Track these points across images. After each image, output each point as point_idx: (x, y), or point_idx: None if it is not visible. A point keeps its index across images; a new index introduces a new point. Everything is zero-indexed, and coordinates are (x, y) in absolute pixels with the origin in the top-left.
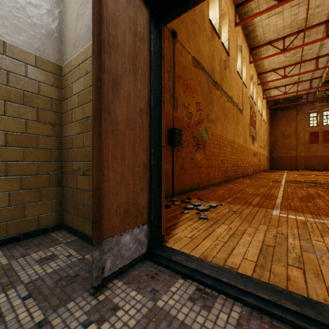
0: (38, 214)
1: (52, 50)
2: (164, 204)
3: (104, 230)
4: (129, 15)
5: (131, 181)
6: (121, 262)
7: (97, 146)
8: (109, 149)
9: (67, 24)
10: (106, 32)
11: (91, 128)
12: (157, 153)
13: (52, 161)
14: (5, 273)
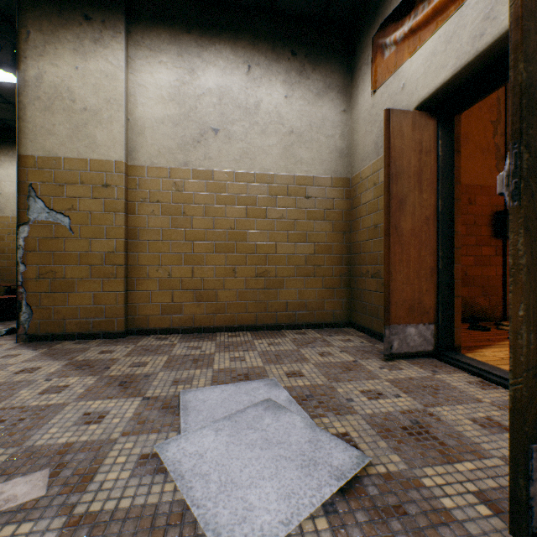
0: (333, 310)
1: (343, 167)
2: (459, 312)
3: (391, 317)
4: (413, 140)
5: (415, 282)
6: (406, 348)
7: (387, 255)
8: (396, 256)
9: (355, 140)
10: (393, 167)
11: (378, 235)
12: (447, 257)
13: (343, 265)
14: (323, 341)
